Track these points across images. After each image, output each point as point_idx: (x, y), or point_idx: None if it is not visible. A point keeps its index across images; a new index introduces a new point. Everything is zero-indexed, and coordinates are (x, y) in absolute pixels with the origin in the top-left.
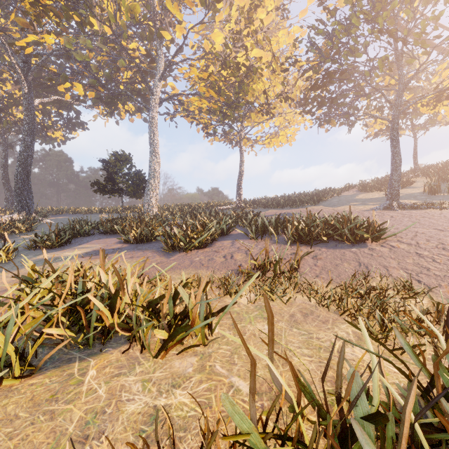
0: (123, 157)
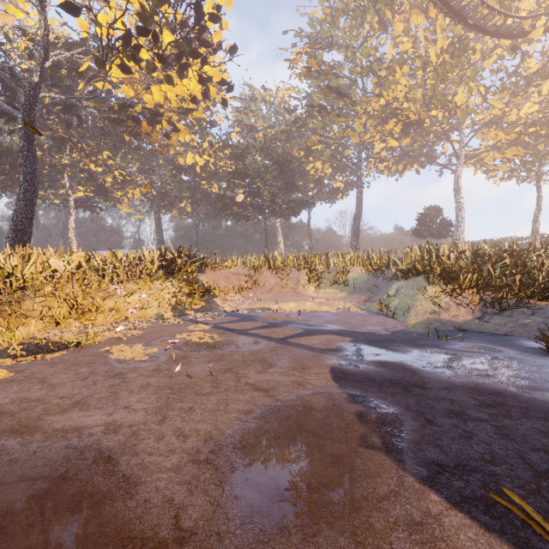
0: (437, 210)
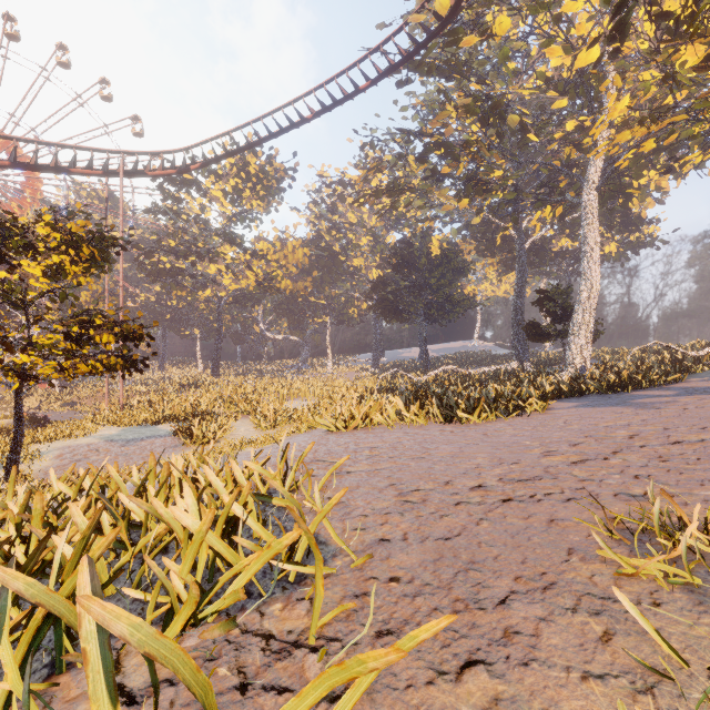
0: (548, 292)
